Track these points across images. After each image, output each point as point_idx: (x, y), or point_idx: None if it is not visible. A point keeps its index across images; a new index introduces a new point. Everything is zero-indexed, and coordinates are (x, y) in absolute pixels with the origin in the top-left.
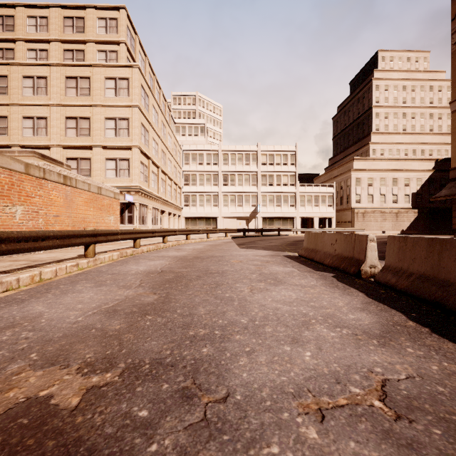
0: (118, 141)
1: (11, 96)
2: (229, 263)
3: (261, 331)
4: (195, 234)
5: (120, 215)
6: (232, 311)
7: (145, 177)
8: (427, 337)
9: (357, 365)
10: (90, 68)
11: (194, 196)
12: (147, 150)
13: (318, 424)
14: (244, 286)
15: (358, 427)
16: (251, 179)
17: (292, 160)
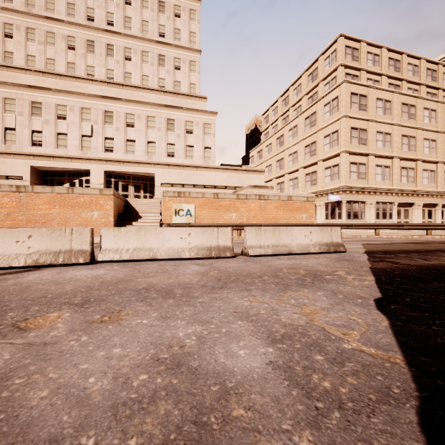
0: (331, 152)
1: (284, 145)
2: None
3: None
4: None
5: (332, 212)
6: None
7: (361, 175)
8: None
9: None
10: (316, 105)
11: None
12: (363, 149)
13: None
14: None
15: None
16: None
17: None
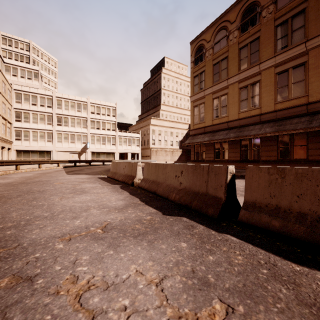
0: None
1: None
2: (51, 184)
3: (55, 217)
4: (28, 165)
5: None
6: (40, 211)
7: None
8: (141, 206)
9: (101, 220)
10: None
11: (26, 131)
12: None
13: (66, 242)
14: (57, 197)
15: (84, 239)
16: (82, 122)
17: (113, 113)
